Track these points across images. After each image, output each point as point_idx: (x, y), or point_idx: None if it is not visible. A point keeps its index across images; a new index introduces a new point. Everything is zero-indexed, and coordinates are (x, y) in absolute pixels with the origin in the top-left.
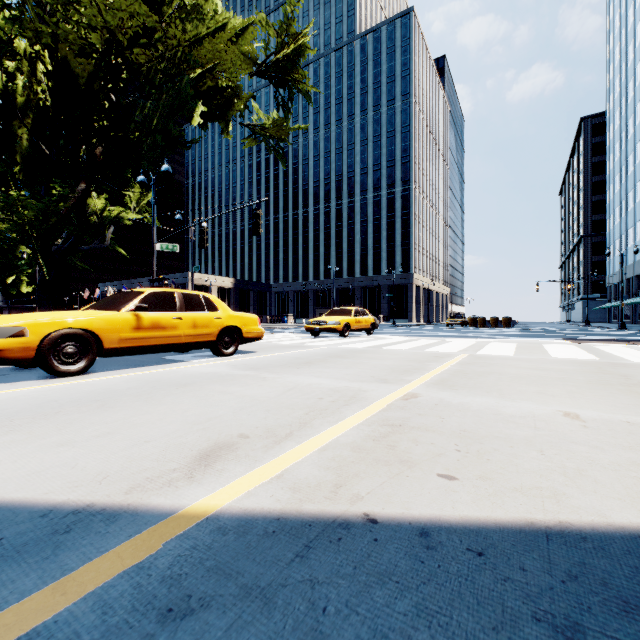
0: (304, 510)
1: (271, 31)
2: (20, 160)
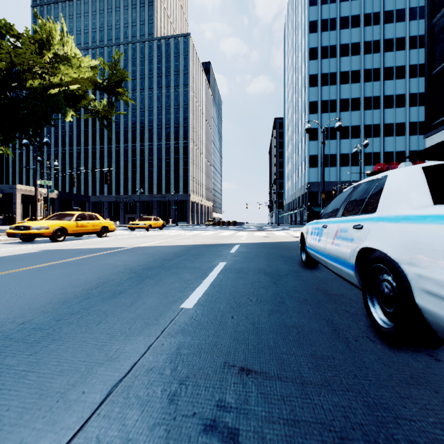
0: (148, 246)
1: (107, 68)
2: None
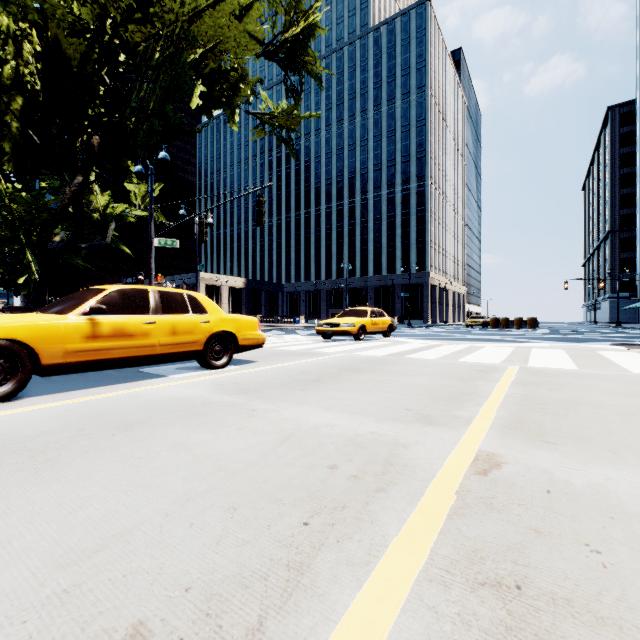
0: None
1: (279, 8)
2: (8, 149)
